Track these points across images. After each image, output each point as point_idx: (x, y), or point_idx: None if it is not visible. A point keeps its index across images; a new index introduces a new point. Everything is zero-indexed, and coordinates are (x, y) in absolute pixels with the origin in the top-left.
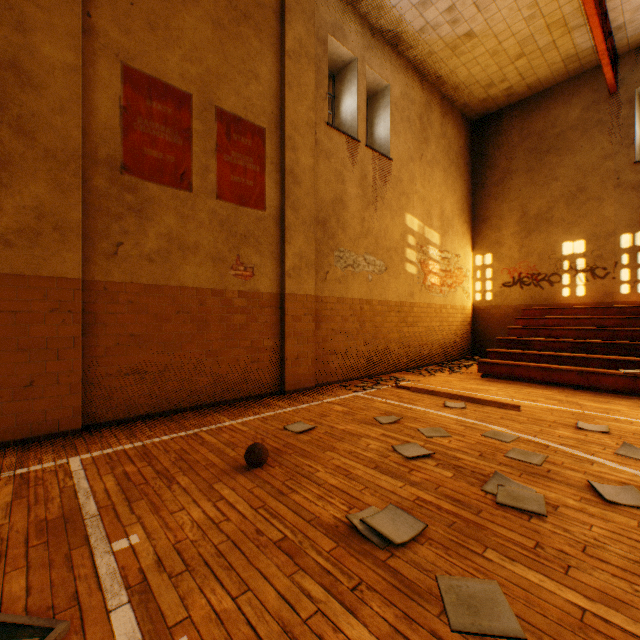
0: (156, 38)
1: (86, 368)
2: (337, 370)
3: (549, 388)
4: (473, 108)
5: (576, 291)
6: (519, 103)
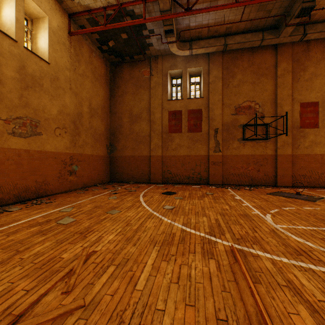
0: (307, 92)
1: (291, 173)
2: None
3: None
4: None
5: None
6: None
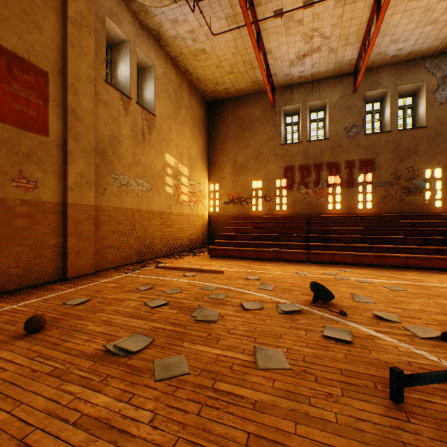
0: None
1: None
2: (114, 259)
3: (242, 260)
4: (209, 94)
5: (258, 208)
6: (233, 99)
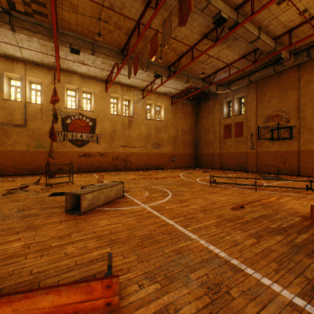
0: None
1: None
2: None
3: None
4: None
5: None
6: None
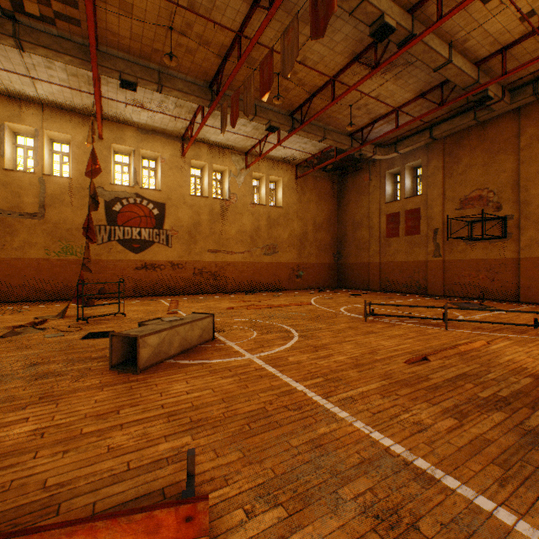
0: None
1: None
2: None
3: None
4: None
5: None
6: None
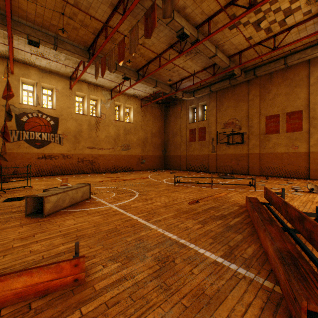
0: (271, 108)
1: (259, 166)
2: None
3: None
4: None
5: None
6: None
